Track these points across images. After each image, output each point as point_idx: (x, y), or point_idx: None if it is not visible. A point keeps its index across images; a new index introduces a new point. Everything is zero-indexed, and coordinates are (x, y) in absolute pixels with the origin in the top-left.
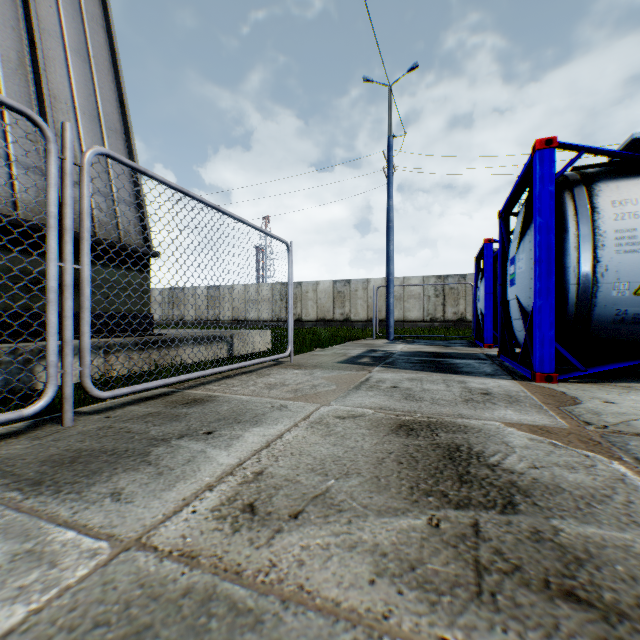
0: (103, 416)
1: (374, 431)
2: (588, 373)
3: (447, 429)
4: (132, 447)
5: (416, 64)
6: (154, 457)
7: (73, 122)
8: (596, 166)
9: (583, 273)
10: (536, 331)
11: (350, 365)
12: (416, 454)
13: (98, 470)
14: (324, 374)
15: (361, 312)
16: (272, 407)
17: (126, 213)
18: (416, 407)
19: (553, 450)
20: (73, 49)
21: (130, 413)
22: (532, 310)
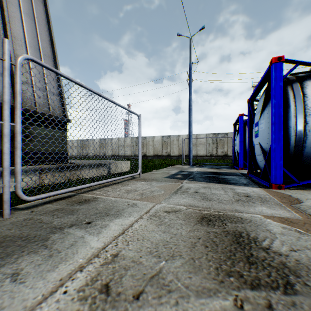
0: (29, 211)
1: (187, 221)
2: (301, 184)
3: (231, 220)
4: (39, 234)
5: (203, 26)
6: (50, 242)
7: (25, 51)
8: (303, 73)
9: (298, 130)
10: (272, 161)
11: (171, 179)
12: (215, 239)
13: (11, 252)
14: (157, 184)
15: (175, 151)
16: (128, 205)
17: (53, 99)
18: (210, 205)
19: (300, 236)
20: (25, 13)
21: (46, 209)
22: (269, 150)
